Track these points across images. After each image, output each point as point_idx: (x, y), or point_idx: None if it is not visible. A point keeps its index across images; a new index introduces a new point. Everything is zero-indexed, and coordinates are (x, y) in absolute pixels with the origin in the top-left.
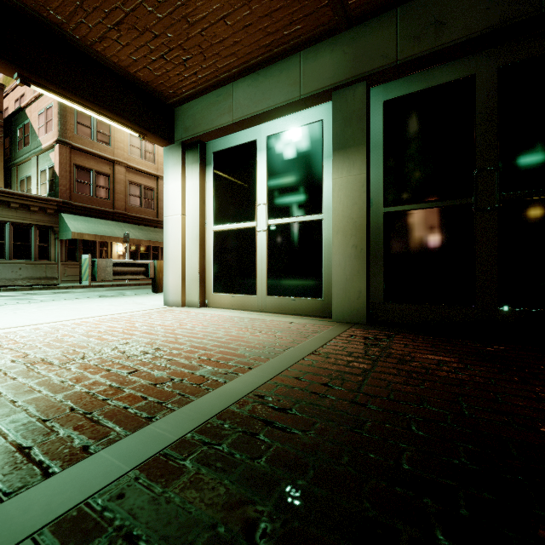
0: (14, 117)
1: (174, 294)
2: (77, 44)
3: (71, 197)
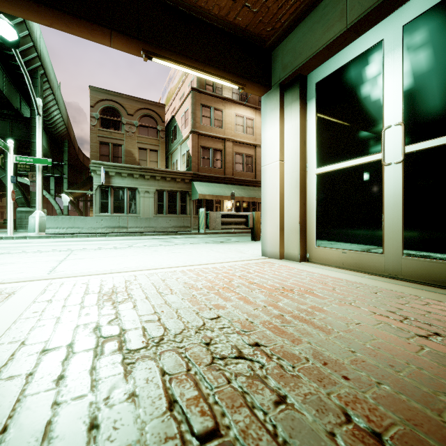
0: (170, 124)
1: (271, 245)
2: (186, 8)
3: (198, 170)
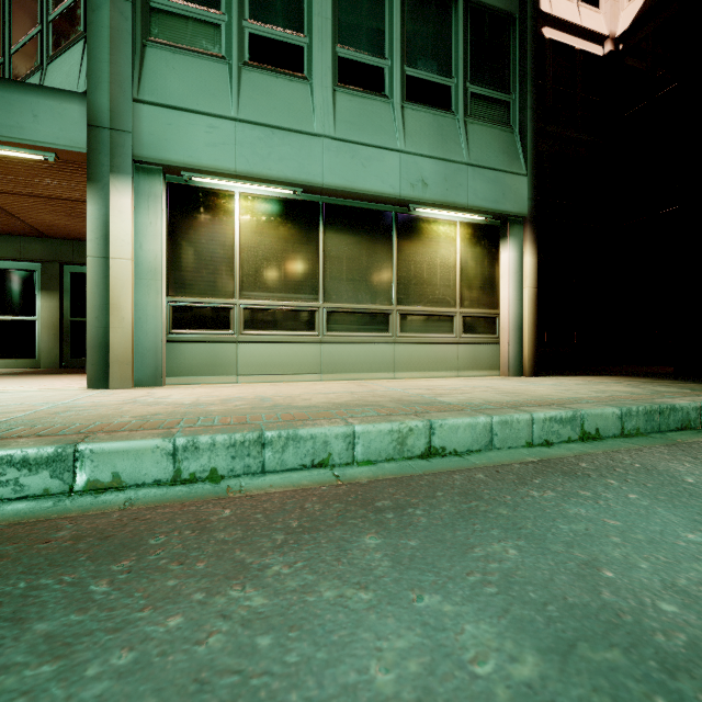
0: None
1: None
2: None
3: None
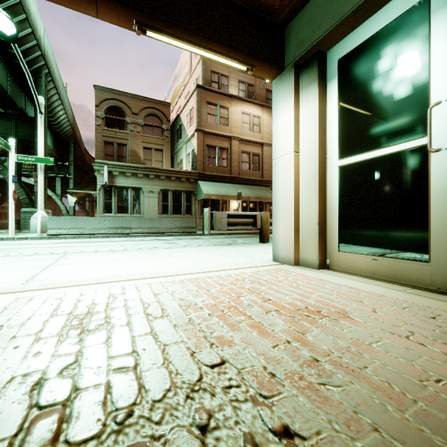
0: (175, 122)
1: (284, 249)
2: None
3: (203, 169)
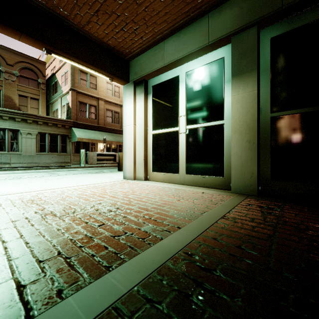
0: (50, 79)
1: (129, 172)
2: (76, 28)
3: (77, 119)
